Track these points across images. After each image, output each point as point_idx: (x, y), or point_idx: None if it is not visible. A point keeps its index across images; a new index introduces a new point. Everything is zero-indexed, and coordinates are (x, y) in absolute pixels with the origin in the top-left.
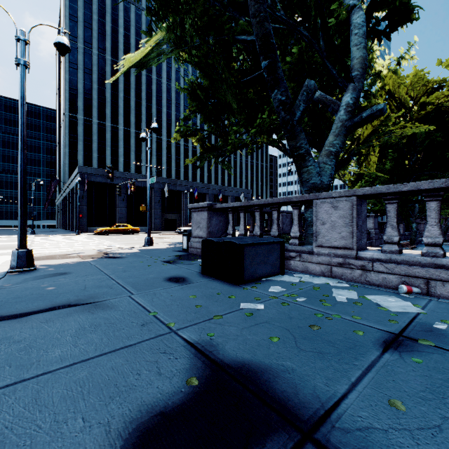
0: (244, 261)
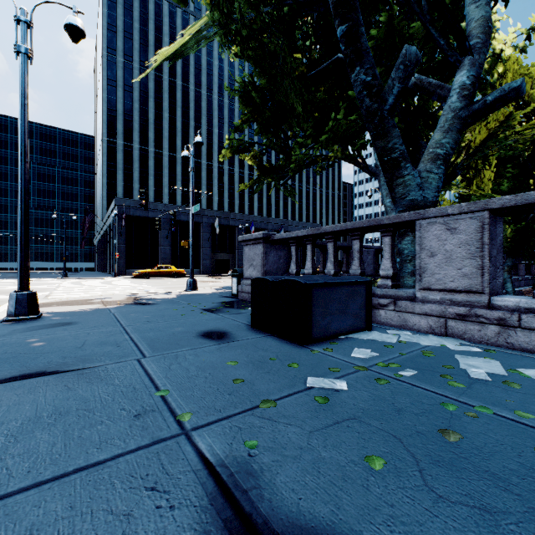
0: (312, 309)
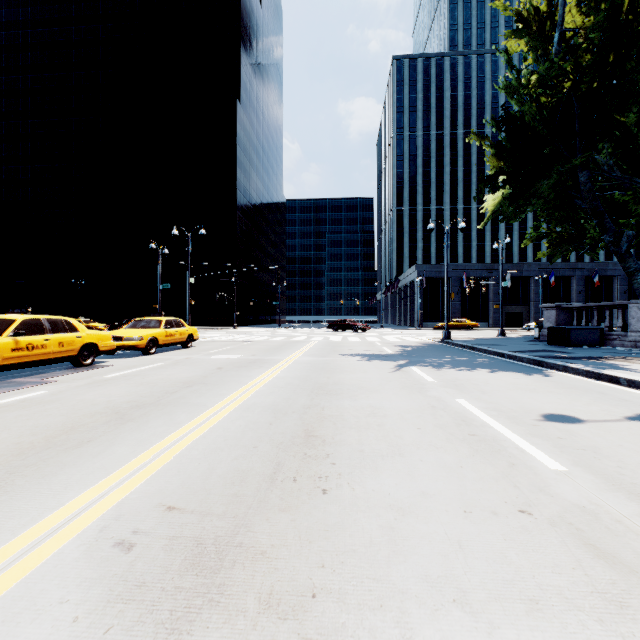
0: (570, 336)
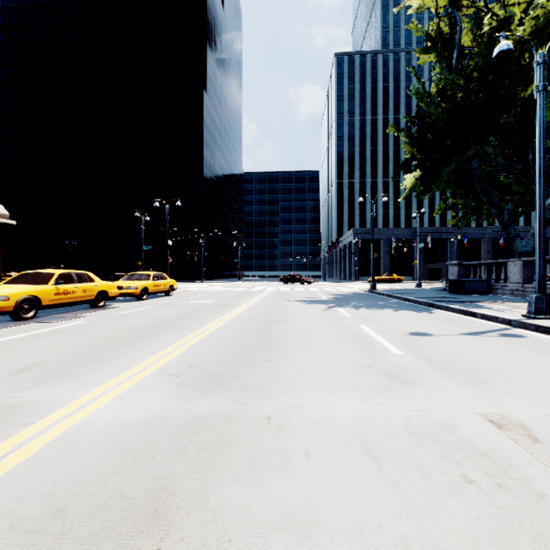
0: (464, 286)
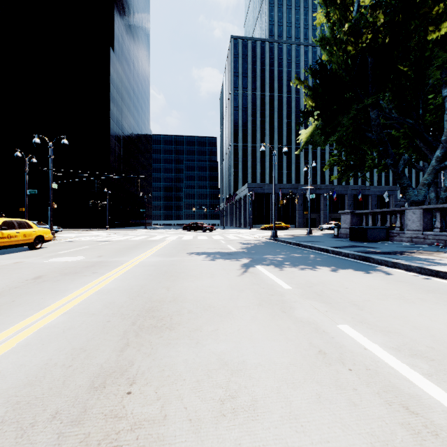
0: (367, 234)
